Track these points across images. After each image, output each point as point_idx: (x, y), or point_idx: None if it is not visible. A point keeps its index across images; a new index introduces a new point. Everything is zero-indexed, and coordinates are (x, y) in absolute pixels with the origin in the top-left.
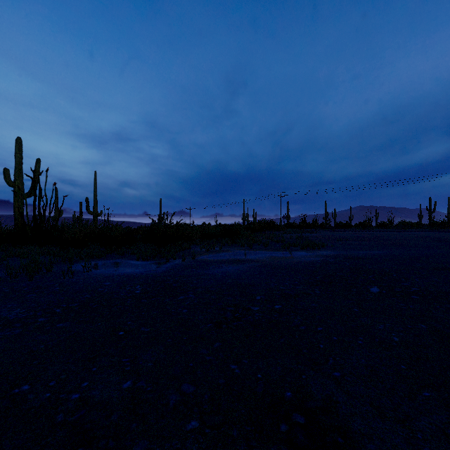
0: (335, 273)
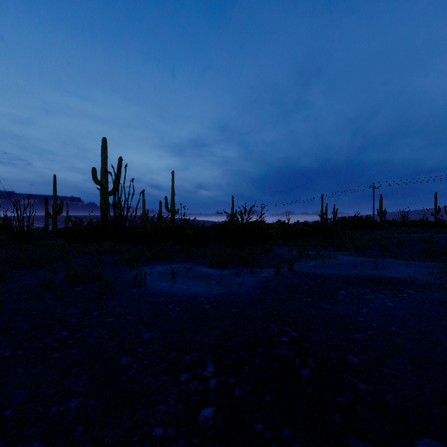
0: None
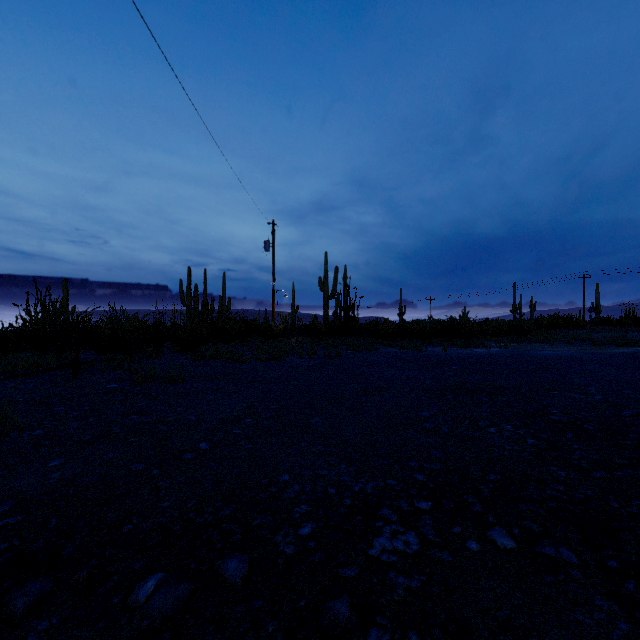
0: None
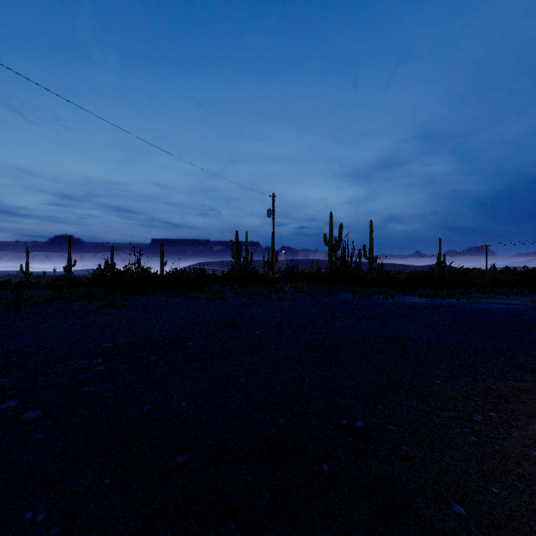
0: None
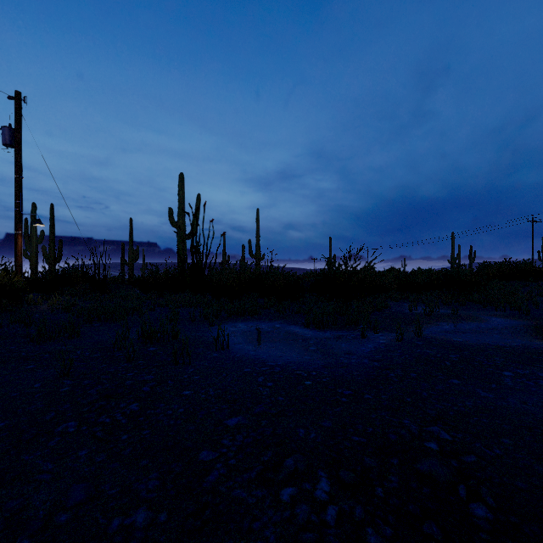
0: None
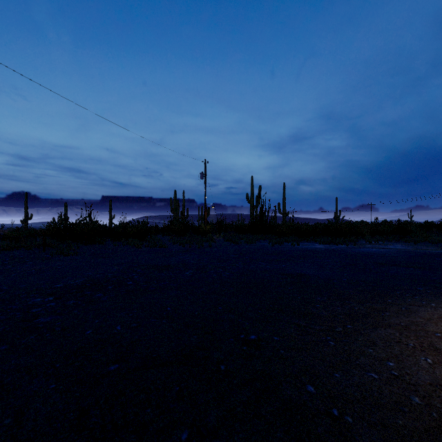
0: (441, 255)
